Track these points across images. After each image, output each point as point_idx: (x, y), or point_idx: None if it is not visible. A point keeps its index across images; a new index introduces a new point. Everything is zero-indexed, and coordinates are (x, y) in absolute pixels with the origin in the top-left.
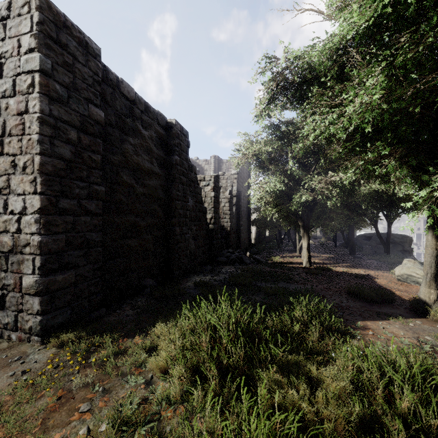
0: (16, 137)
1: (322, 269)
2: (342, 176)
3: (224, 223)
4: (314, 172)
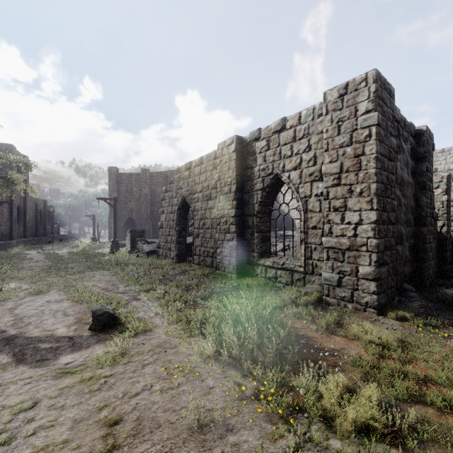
0: (353, 172)
1: None
2: None
3: None
4: None
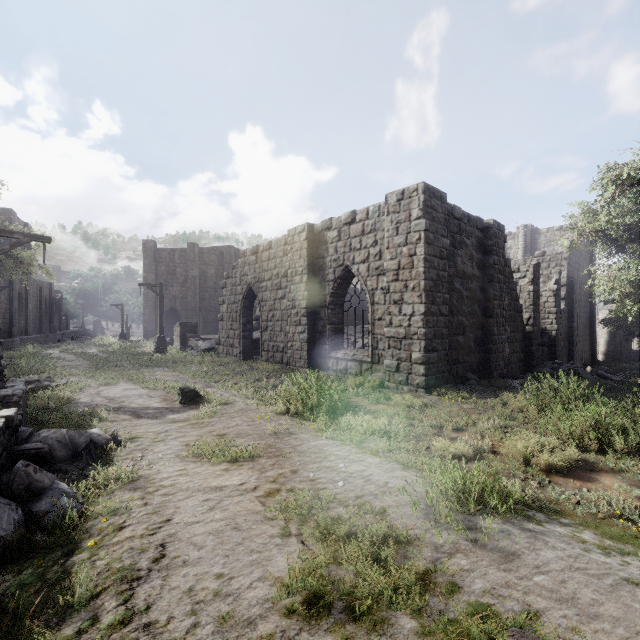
0: (408, 270)
1: None
2: None
3: (545, 325)
4: None
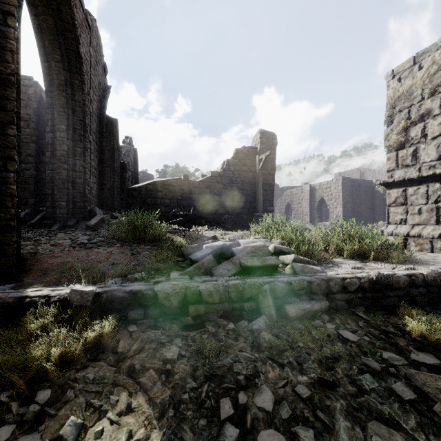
0: (338, 199)
1: None
2: None
3: None
4: None
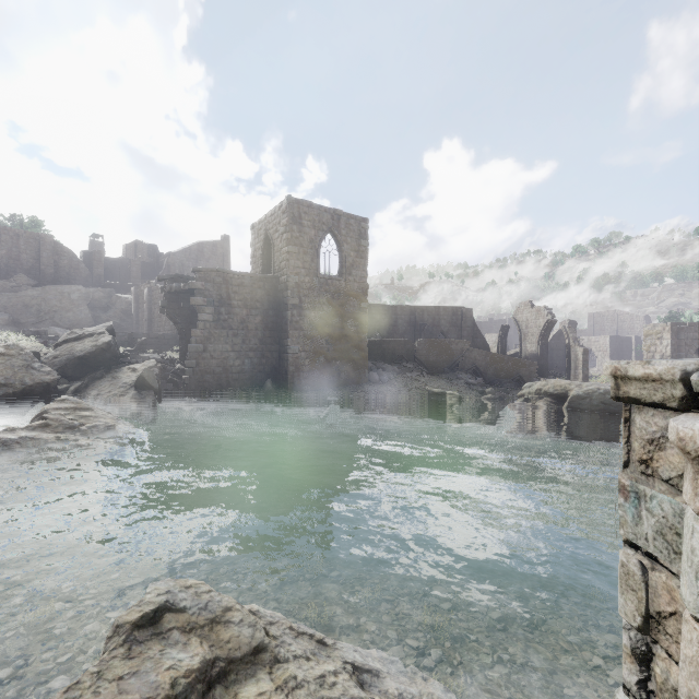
0: (605, 352)
1: None
2: None
3: None
4: None
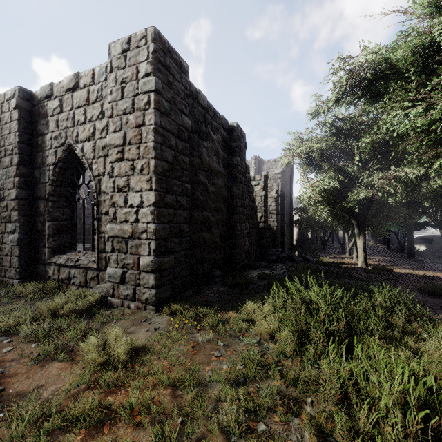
0: (135, 145)
1: (382, 270)
2: (408, 170)
3: (270, 222)
4: (371, 168)
